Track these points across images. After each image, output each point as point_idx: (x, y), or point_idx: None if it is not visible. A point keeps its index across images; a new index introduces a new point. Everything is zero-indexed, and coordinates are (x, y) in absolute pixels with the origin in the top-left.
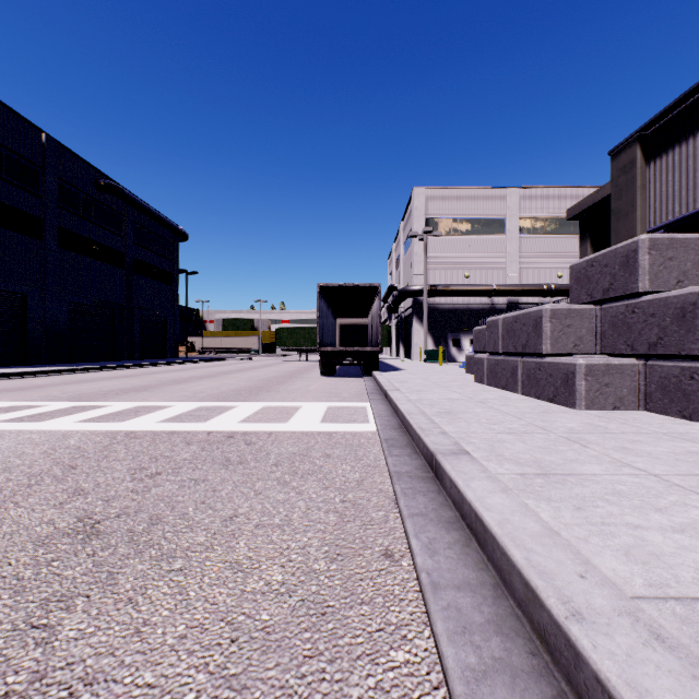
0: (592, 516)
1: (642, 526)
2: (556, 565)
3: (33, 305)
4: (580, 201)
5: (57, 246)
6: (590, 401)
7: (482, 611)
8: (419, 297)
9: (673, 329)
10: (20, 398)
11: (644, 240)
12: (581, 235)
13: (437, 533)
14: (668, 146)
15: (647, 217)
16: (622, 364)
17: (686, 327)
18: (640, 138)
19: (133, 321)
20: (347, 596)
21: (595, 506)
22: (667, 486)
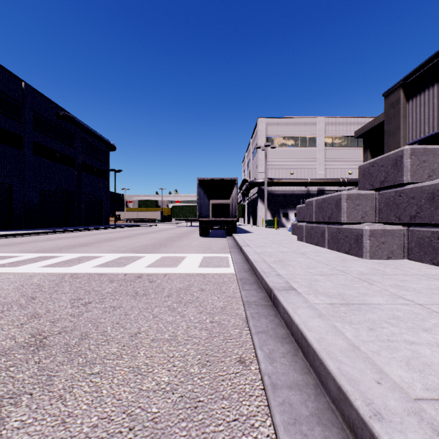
0: (381, 334)
1: (416, 343)
2: (359, 373)
3: (16, 191)
4: (363, 126)
5: (32, 154)
6: (372, 253)
7: (307, 405)
8: (262, 186)
9: (426, 207)
10: (5, 251)
11: (407, 149)
12: (364, 147)
13: (275, 346)
14: (421, 90)
15: (407, 135)
16: (393, 229)
17: (435, 205)
18: (403, 85)
19: (81, 201)
20: (213, 393)
21: (382, 327)
22: (429, 312)
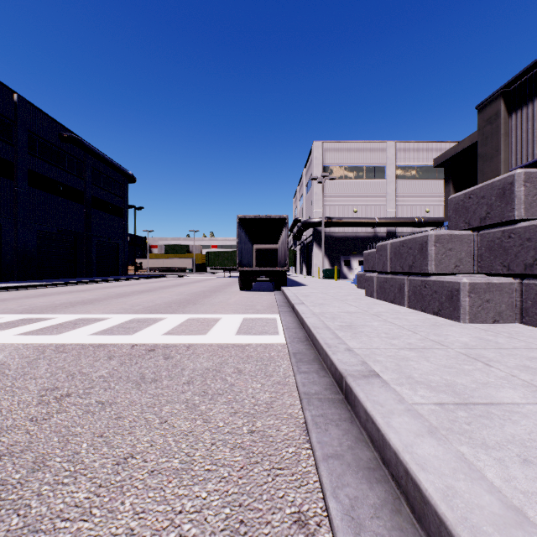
0: None
1: None
2: None
3: (7, 232)
4: (444, 152)
5: (27, 185)
6: (473, 315)
7: None
8: (318, 227)
9: None
10: None
11: (520, 174)
12: (445, 179)
13: (358, 488)
14: (528, 100)
15: (509, 160)
16: (500, 282)
17: None
18: (503, 93)
19: (91, 246)
20: None
21: None
22: None
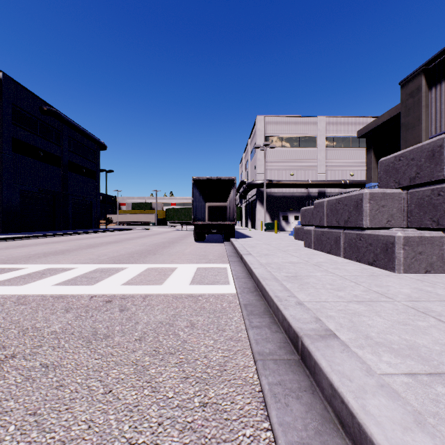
0: None
1: None
2: None
3: None
4: (367, 125)
5: (11, 151)
6: (407, 266)
7: None
8: (261, 188)
9: None
10: None
11: None
12: (367, 147)
13: None
14: None
15: (429, 128)
16: (432, 236)
17: None
18: (424, 70)
19: (68, 203)
20: None
21: None
22: None
